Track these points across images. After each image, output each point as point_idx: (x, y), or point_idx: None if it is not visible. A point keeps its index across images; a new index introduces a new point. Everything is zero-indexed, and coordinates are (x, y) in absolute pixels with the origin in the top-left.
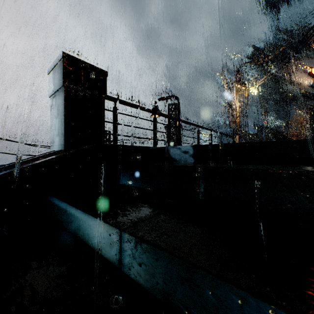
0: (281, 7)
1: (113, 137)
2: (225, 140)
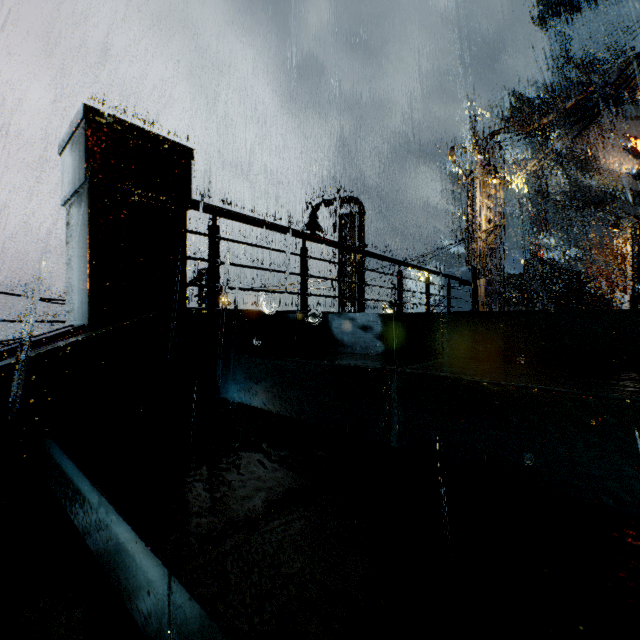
0: (573, 14)
1: (210, 291)
2: (457, 291)
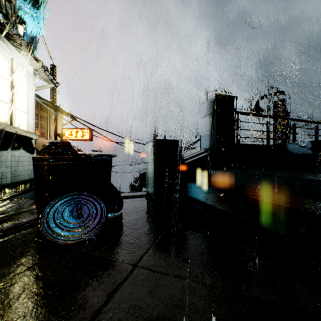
0: None
1: (237, 138)
2: None
